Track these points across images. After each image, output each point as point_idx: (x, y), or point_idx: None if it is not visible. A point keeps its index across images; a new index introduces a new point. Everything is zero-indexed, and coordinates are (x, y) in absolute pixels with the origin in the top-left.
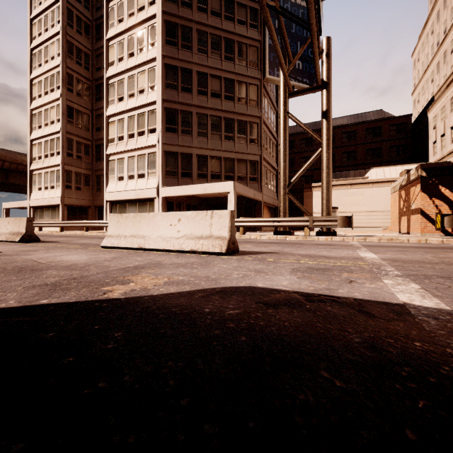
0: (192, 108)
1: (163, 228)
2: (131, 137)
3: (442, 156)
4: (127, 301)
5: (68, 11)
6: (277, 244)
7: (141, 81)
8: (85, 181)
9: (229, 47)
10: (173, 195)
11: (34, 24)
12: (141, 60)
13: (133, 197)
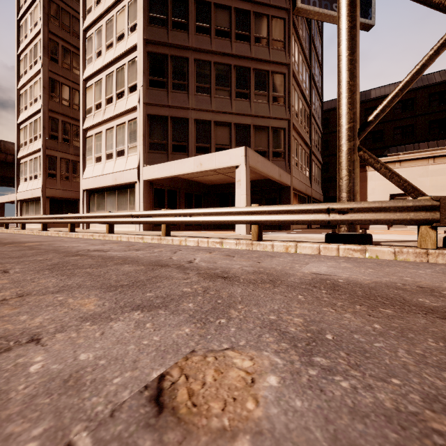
0: (188, 53)
1: None
2: (109, 102)
3: None
4: None
5: None
6: None
7: (120, 23)
8: (74, 169)
9: None
10: (157, 177)
11: None
12: None
13: (110, 183)
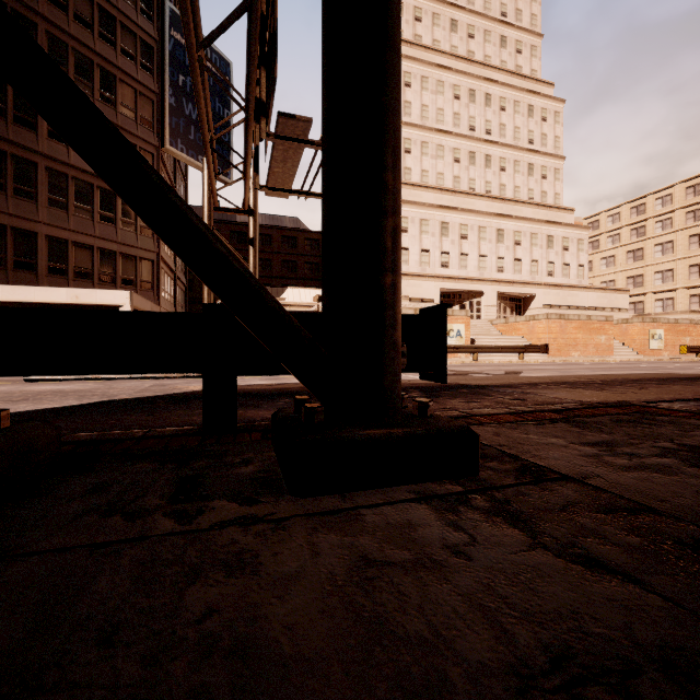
0: (37, 157)
1: None
2: None
3: None
4: None
5: None
6: None
7: None
8: None
9: (108, 83)
10: (2, 300)
11: None
12: None
13: None
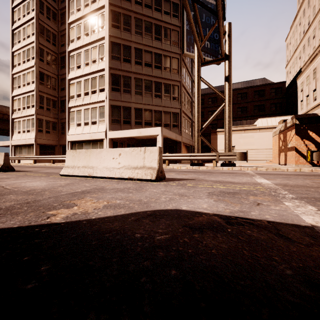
0: (131, 74)
1: (108, 161)
2: (86, 95)
3: (307, 111)
4: (65, 225)
5: (40, 2)
6: (193, 172)
7: (94, 54)
8: (53, 127)
9: (158, 31)
10: (117, 137)
11: (15, 11)
12: (94, 38)
13: (88, 138)
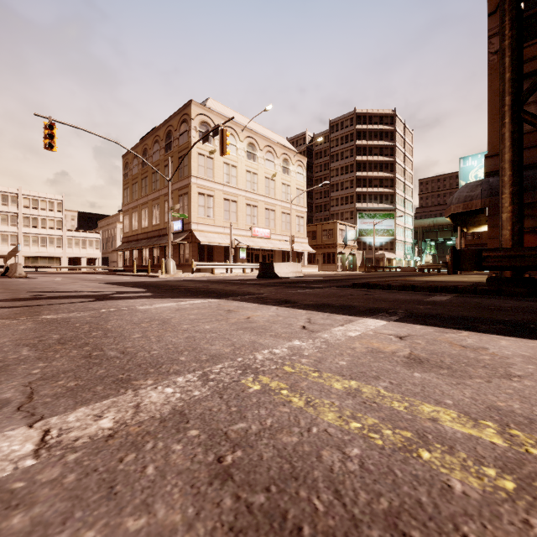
0: None
1: None
2: None
3: None
4: None
5: None
6: None
7: None
8: None
9: None
10: None
11: None
12: None
13: None
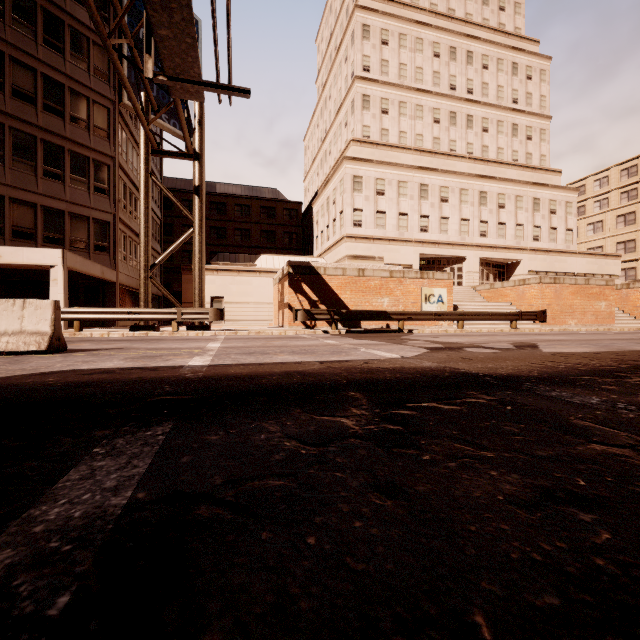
0: None
1: None
2: None
3: (322, 252)
4: None
5: None
6: (128, 341)
7: None
8: None
9: (54, 28)
10: None
11: None
12: None
13: None
